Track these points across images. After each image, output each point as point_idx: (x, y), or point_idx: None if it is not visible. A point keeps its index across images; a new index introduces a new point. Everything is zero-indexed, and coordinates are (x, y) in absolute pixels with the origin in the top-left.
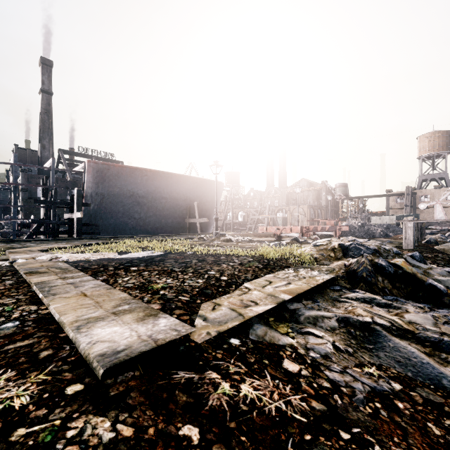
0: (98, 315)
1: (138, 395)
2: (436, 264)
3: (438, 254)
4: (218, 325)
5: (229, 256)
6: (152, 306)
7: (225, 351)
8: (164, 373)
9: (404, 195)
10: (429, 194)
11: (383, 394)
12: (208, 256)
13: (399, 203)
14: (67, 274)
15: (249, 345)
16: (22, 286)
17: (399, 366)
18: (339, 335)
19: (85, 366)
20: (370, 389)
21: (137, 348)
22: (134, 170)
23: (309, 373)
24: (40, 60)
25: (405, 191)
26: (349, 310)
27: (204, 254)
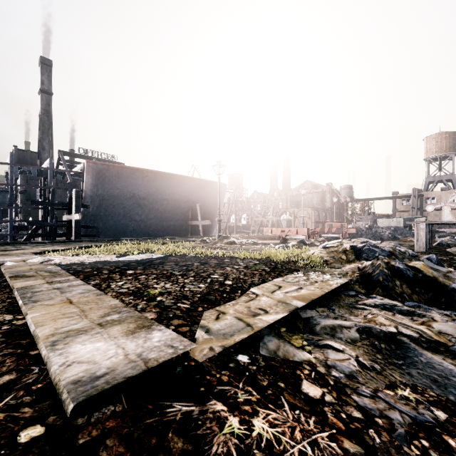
0: (80, 327)
1: (117, 443)
2: (452, 267)
3: (453, 257)
4: (223, 338)
5: (233, 258)
6: (147, 315)
7: (232, 371)
8: (154, 406)
9: (411, 197)
10: (436, 196)
11: (427, 427)
12: (211, 258)
13: (405, 205)
14: (55, 278)
15: (260, 363)
16: (3, 291)
17: (437, 387)
18: (361, 349)
19: (53, 397)
20: (411, 419)
21: (122, 372)
22: (135, 171)
23: (334, 399)
24: (39, 60)
25: (411, 193)
26: (368, 318)
27: (206, 256)
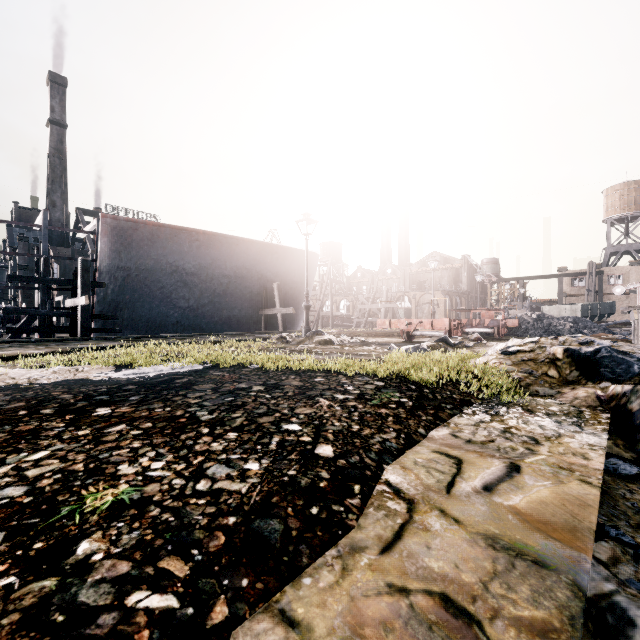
0: None
1: None
2: None
3: None
4: None
5: (332, 375)
6: None
7: None
8: None
9: (585, 275)
10: (622, 273)
11: None
12: (289, 374)
13: (576, 287)
14: None
15: None
16: None
17: None
18: None
19: None
20: None
21: None
22: (178, 231)
23: None
24: (48, 77)
25: (587, 269)
26: None
27: (281, 369)
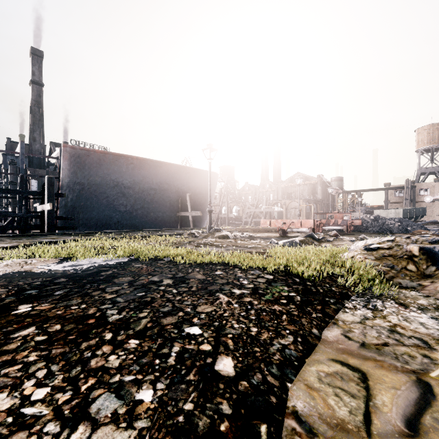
0: None
1: None
2: None
3: None
4: None
5: (230, 268)
6: None
7: None
8: None
9: (403, 188)
10: (429, 187)
11: None
12: (194, 267)
13: (397, 197)
14: None
15: None
16: None
17: None
18: None
19: None
20: None
21: None
22: (118, 157)
23: None
24: (30, 51)
25: (404, 184)
26: None
27: (189, 262)
